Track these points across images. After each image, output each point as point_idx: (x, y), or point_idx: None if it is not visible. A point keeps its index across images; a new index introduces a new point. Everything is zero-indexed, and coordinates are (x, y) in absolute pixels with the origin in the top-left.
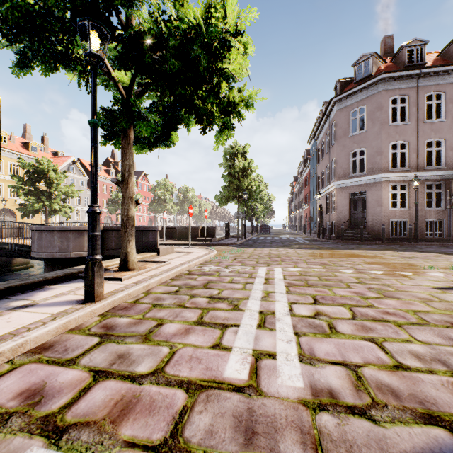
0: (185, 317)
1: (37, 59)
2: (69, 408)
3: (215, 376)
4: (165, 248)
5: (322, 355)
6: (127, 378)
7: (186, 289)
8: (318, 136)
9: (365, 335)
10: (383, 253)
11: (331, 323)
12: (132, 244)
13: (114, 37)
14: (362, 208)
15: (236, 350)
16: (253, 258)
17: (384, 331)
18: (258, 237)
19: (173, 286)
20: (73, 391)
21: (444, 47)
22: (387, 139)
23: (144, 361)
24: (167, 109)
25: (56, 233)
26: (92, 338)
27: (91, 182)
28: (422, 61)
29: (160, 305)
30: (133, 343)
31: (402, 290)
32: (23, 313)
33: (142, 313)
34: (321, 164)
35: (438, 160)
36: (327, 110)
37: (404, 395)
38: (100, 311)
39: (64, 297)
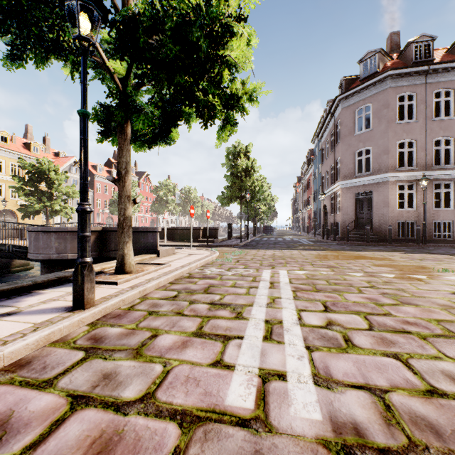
0: (182, 327)
1: (29, 50)
2: (34, 450)
3: (215, 404)
4: (165, 250)
5: (340, 376)
6: (110, 406)
7: (185, 294)
8: (323, 136)
9: (387, 350)
10: (391, 255)
11: (346, 335)
12: (129, 245)
13: (106, 20)
14: (368, 208)
15: (239, 369)
16: (257, 260)
17: (408, 345)
18: (261, 238)
19: (172, 290)
20: (43, 425)
21: (453, 43)
22: (394, 138)
23: (133, 383)
24: (167, 104)
25: (53, 234)
26: (76, 353)
27: (81, 178)
28: (430, 58)
29: (156, 312)
30: (122, 359)
31: (419, 296)
32: (2, 323)
33: (136, 322)
34: (326, 164)
35: (445, 159)
36: (332, 108)
37: (447, 432)
38: (90, 320)
39: (51, 304)
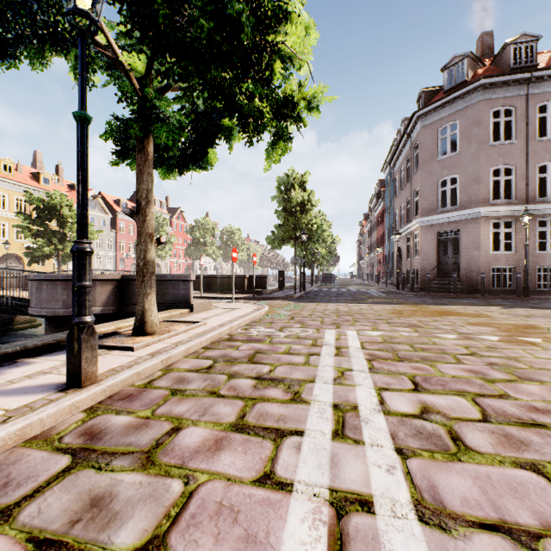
0: (217, 415)
1: (22, 45)
2: None
3: None
4: (200, 303)
5: (457, 505)
6: None
7: (224, 363)
8: (396, 162)
9: (519, 457)
10: (488, 310)
11: (453, 430)
12: (150, 298)
13: None
14: (454, 252)
15: (300, 490)
16: (317, 317)
17: (548, 448)
18: (320, 288)
19: (206, 358)
20: None
21: None
22: (487, 163)
23: (134, 515)
24: (201, 116)
25: (59, 284)
26: (59, 458)
27: (77, 205)
28: (533, 62)
29: (182, 391)
30: (124, 470)
31: (540, 367)
32: None
33: (152, 406)
34: (400, 197)
35: None
36: (408, 127)
37: None
38: (88, 403)
39: (39, 379)
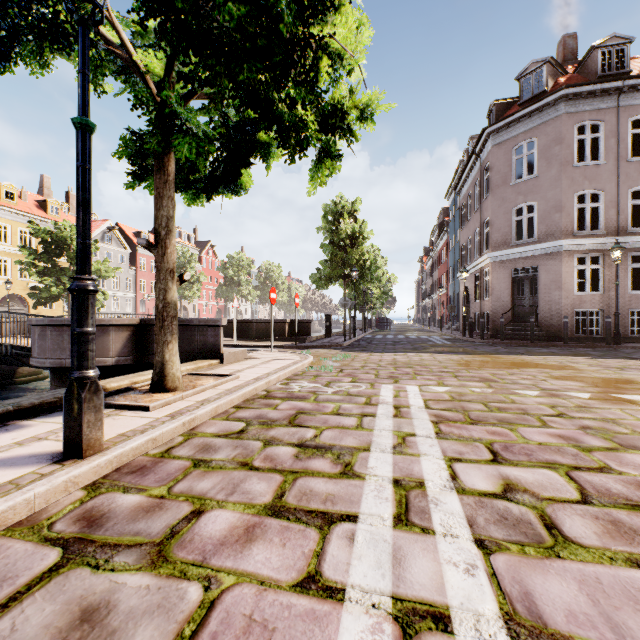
0: (249, 493)
1: (19, 44)
2: None
3: None
4: (232, 353)
5: (561, 621)
6: None
7: (259, 426)
8: (463, 187)
9: (634, 552)
10: (573, 361)
11: (546, 514)
12: (172, 347)
13: None
14: (531, 292)
15: (354, 598)
16: (370, 369)
17: None
18: (374, 335)
19: (237, 420)
20: None
21: None
22: (570, 188)
23: (137, 635)
24: (233, 130)
25: (66, 330)
26: (46, 552)
27: (78, 233)
28: (625, 69)
29: (206, 462)
30: (128, 570)
31: None
32: None
33: (169, 481)
34: (467, 228)
35: None
36: (477, 146)
37: None
38: (90, 478)
39: (32, 446)
